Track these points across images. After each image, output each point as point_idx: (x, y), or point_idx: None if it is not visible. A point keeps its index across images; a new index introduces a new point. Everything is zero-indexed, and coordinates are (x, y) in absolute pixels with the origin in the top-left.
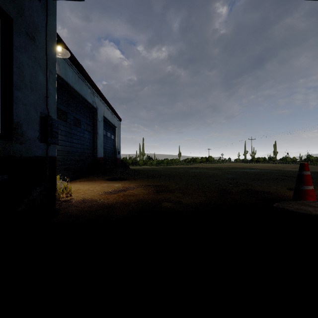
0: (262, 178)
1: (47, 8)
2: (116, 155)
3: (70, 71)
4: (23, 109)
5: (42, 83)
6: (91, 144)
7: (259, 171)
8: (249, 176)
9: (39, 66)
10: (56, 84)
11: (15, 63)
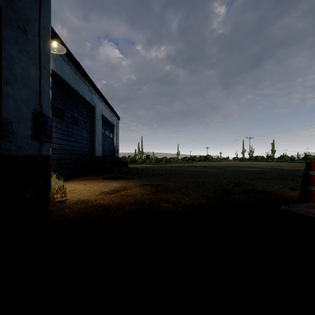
0: (262, 177)
1: (41, 0)
2: (115, 153)
3: (67, 68)
4: (13, 105)
5: (35, 78)
6: (89, 143)
7: (258, 170)
8: (249, 175)
9: (31, 61)
10: (50, 80)
11: (4, 56)
